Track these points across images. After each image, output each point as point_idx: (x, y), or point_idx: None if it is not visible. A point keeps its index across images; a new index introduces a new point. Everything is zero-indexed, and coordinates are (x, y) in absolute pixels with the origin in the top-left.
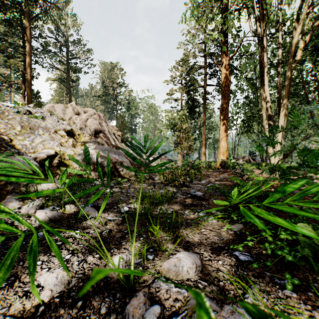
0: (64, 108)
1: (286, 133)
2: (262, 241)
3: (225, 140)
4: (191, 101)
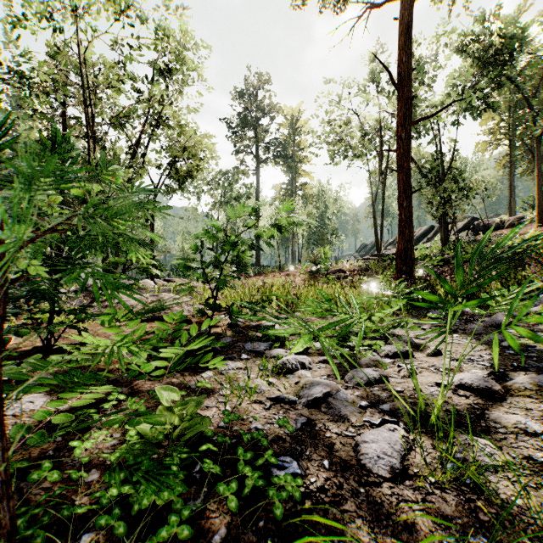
0: None
1: None
2: (196, 538)
3: None
4: None
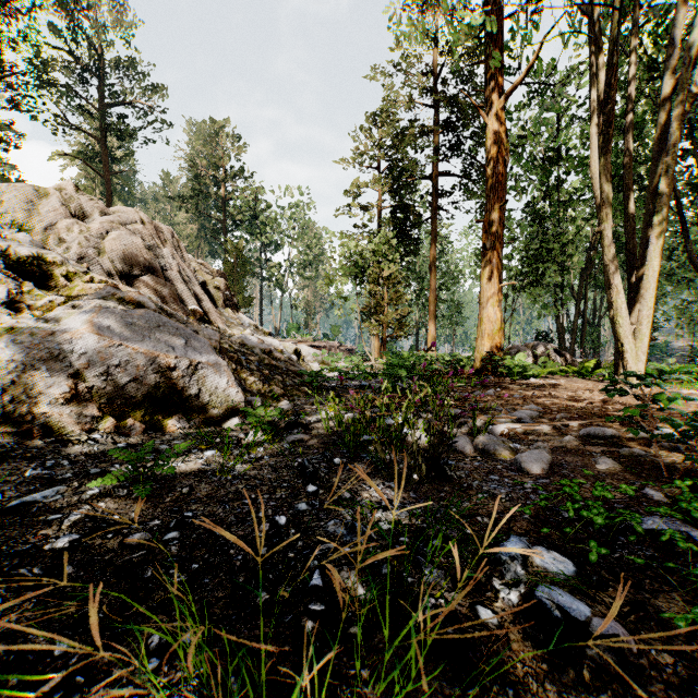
0: (35, 197)
1: None
2: None
3: (495, 302)
4: (401, 212)
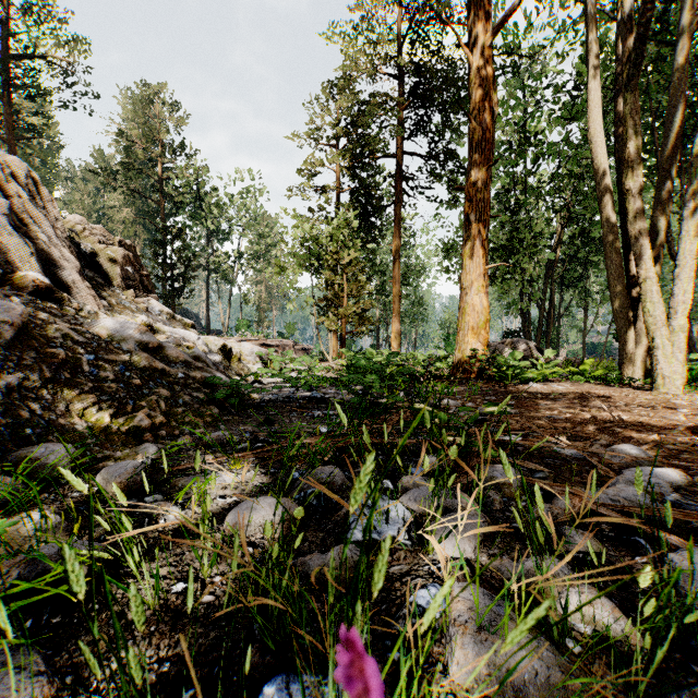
0: None
1: (576, 288)
2: None
3: (481, 287)
4: (362, 196)
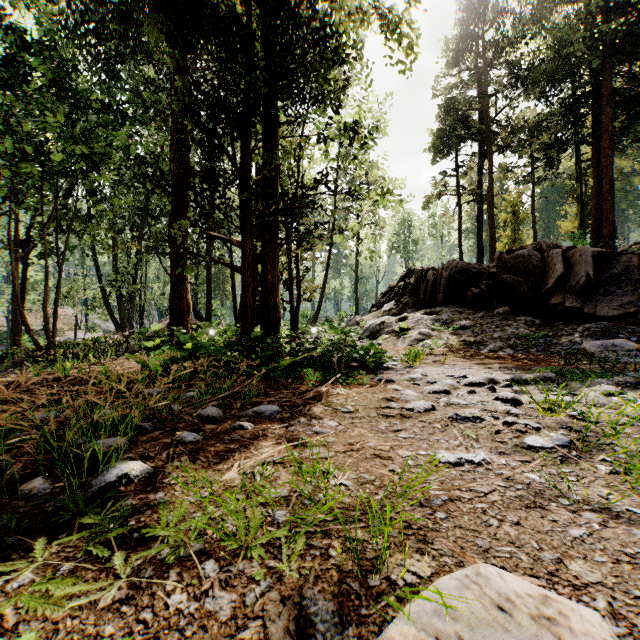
0: None
1: None
2: None
3: None
4: None
